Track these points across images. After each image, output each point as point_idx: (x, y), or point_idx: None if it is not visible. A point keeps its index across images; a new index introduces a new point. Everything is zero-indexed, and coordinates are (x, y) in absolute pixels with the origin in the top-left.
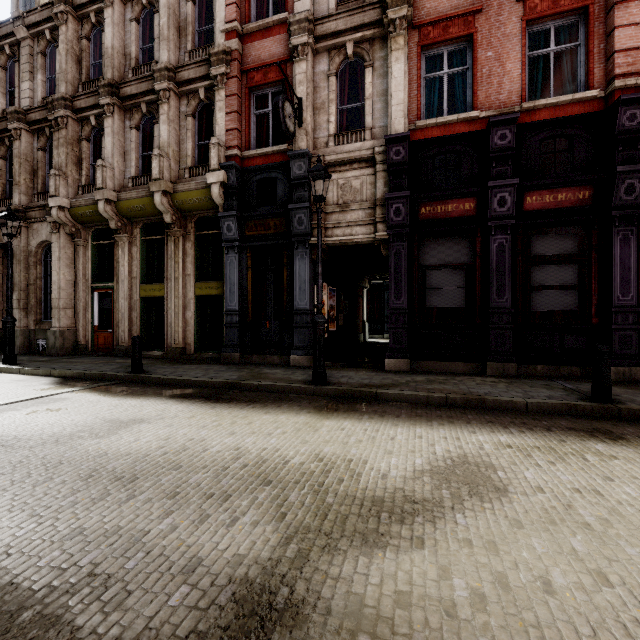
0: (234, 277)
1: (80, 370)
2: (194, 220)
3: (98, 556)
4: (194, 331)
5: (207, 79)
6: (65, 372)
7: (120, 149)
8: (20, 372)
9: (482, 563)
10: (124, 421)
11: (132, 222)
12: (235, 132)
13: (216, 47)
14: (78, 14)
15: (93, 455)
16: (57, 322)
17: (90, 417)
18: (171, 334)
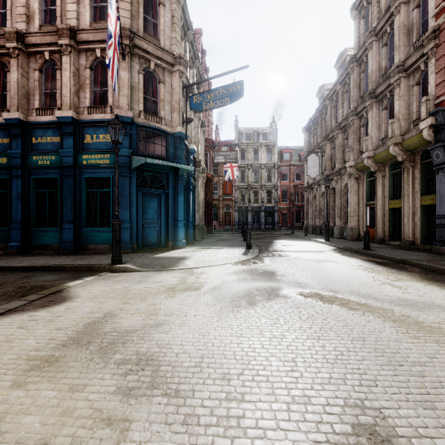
0: (442, 190)
1: (345, 245)
2: (419, 154)
3: (287, 274)
4: (420, 230)
5: (424, 55)
6: (339, 246)
7: (376, 125)
8: (327, 244)
9: (349, 302)
10: (330, 261)
11: (384, 164)
12: (442, 84)
13: (426, 33)
14: (358, 63)
15: (309, 264)
16: (349, 223)
17: (323, 258)
18: (405, 231)
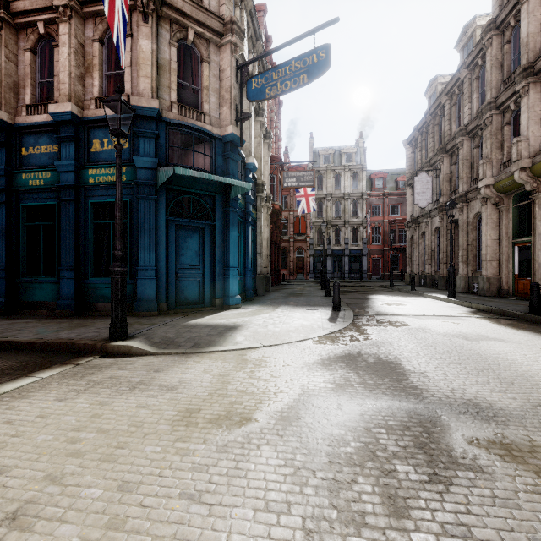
0: None
1: (489, 306)
2: None
3: (427, 370)
4: None
5: None
6: (479, 306)
7: (535, 119)
8: (454, 303)
9: None
10: (489, 337)
11: None
12: None
13: None
14: (500, 30)
15: (455, 345)
16: (484, 271)
17: (471, 330)
18: None
